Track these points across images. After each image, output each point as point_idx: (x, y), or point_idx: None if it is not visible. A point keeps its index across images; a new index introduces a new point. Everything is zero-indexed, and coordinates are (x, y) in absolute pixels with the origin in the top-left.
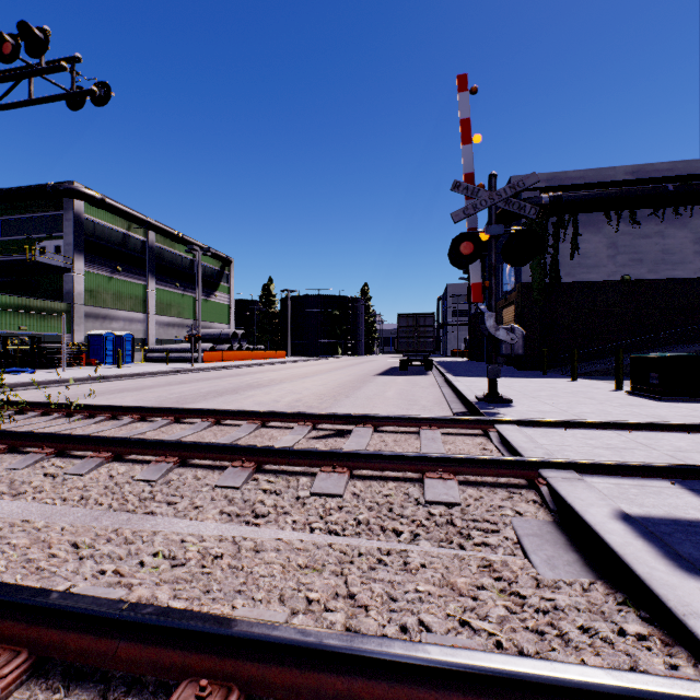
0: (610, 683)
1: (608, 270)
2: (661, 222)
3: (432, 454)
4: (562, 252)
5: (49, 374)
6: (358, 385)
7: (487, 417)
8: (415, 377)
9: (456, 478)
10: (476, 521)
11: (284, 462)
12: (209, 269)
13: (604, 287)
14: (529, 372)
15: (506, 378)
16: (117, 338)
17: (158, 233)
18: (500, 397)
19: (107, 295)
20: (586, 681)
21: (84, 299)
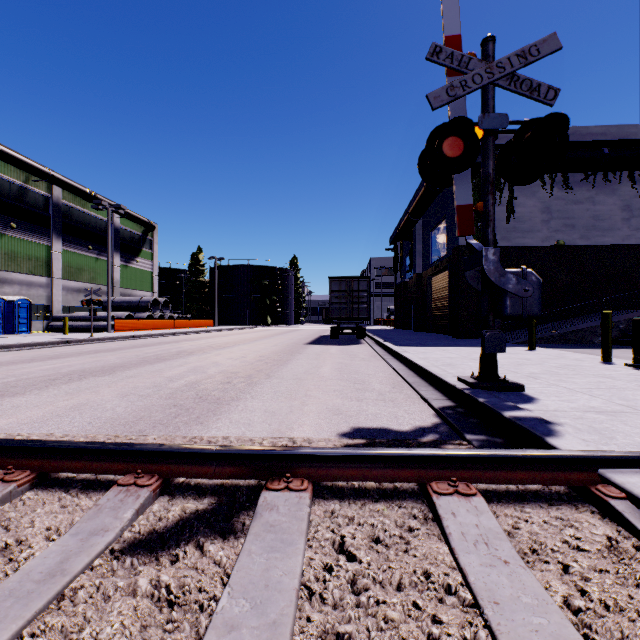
0: None
1: (542, 235)
2: (592, 188)
3: None
4: (498, 215)
5: None
6: (284, 358)
7: (579, 451)
8: (349, 347)
9: None
10: None
11: None
12: (129, 233)
13: (538, 252)
14: (469, 340)
15: (456, 348)
16: (8, 304)
17: (64, 189)
18: (503, 381)
19: None
20: None
21: None
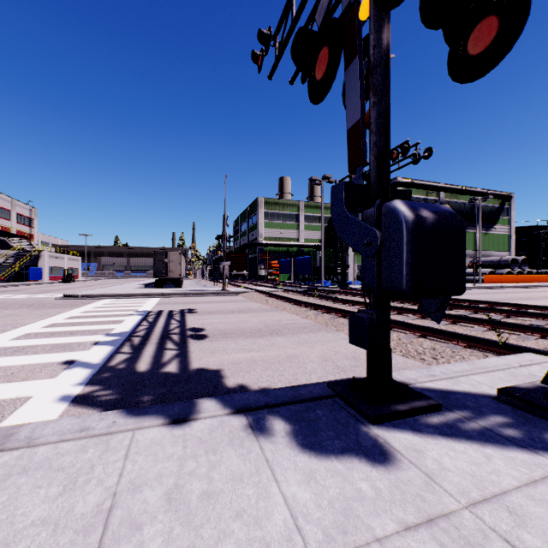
0: None
1: None
2: None
3: None
4: None
5: None
6: None
7: None
8: None
9: None
10: None
11: (520, 316)
12: (488, 208)
13: None
14: None
15: None
16: None
17: (445, 192)
18: None
19: None
20: None
21: None
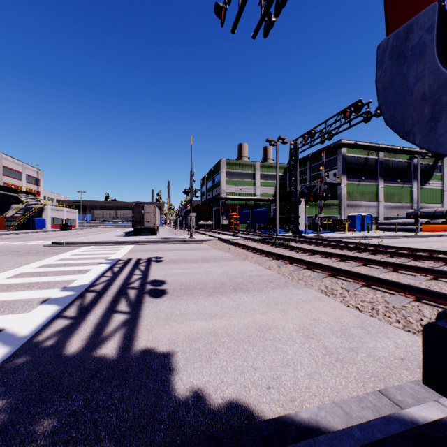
0: None
1: None
2: None
3: None
4: None
5: (341, 234)
6: None
7: None
8: None
9: None
10: None
11: None
12: (422, 165)
13: None
14: None
15: None
16: (362, 217)
17: (385, 152)
18: None
19: (356, 194)
20: None
21: (345, 197)
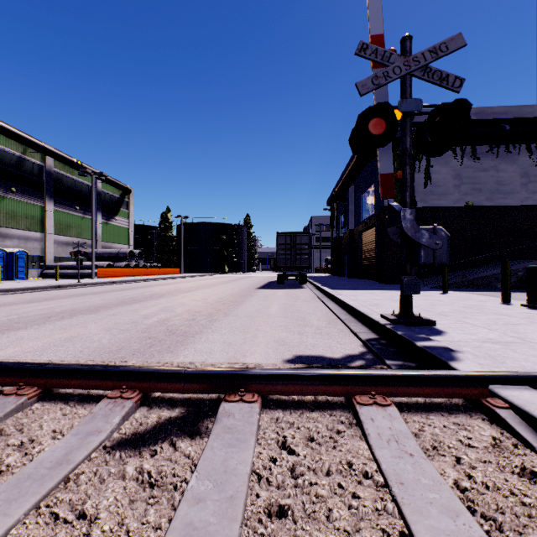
0: None
1: (454, 198)
2: (495, 158)
3: None
4: (417, 181)
5: None
6: (239, 299)
7: (473, 371)
8: (293, 290)
9: None
10: None
11: None
12: (109, 196)
13: (451, 211)
14: (393, 285)
15: (382, 291)
16: (9, 255)
17: (55, 159)
18: (418, 318)
19: None
20: None
21: None
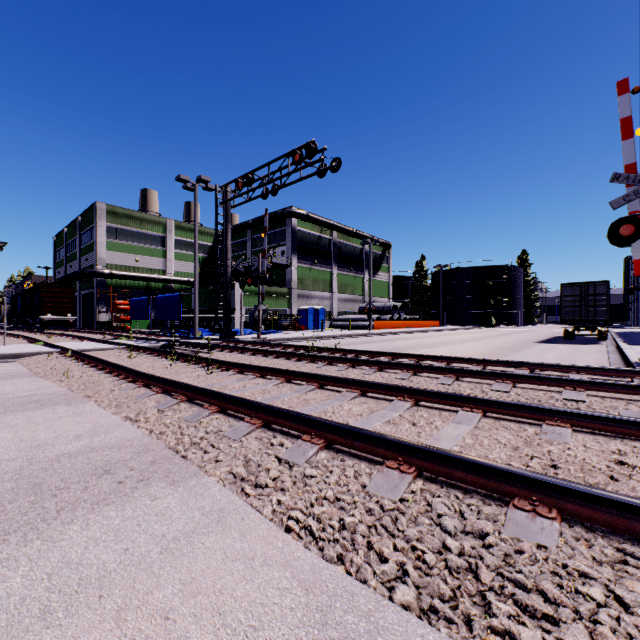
0: (611, 415)
1: None
2: None
3: (569, 378)
4: None
5: (290, 334)
6: (515, 349)
7: (633, 368)
8: (580, 346)
9: (588, 394)
10: (594, 408)
11: (472, 377)
12: (373, 254)
13: None
14: None
15: None
16: (315, 311)
17: (339, 232)
18: None
19: (309, 281)
20: (602, 414)
21: (296, 284)
